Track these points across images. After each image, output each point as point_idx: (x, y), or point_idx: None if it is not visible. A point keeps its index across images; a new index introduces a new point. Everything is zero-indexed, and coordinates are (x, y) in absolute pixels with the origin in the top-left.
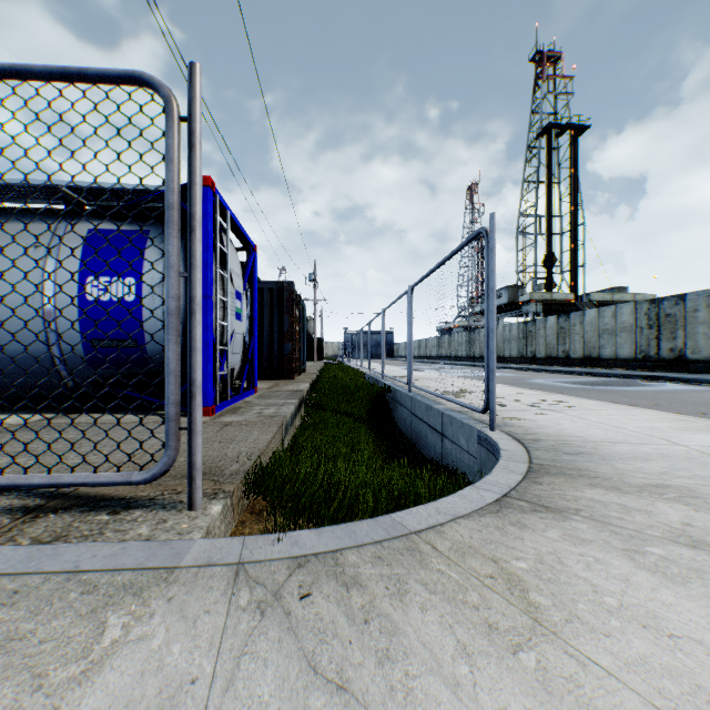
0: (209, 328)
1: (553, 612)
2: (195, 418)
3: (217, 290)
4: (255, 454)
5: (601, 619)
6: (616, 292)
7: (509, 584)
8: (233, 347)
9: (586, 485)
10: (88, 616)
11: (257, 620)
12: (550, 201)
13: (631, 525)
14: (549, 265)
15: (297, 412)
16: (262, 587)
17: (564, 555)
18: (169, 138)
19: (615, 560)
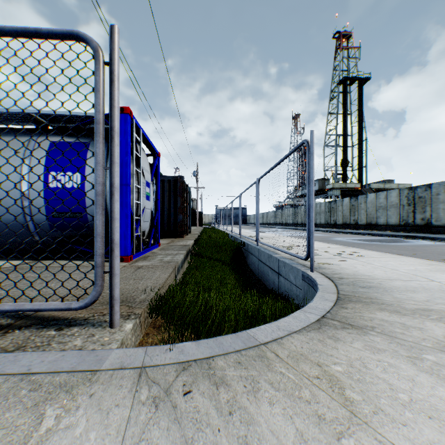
0: (128, 205)
1: (363, 406)
2: (114, 265)
3: (134, 180)
4: (157, 287)
5: (398, 411)
6: (386, 183)
7: (331, 383)
8: (144, 217)
9: (376, 309)
10: (32, 408)
11: (153, 412)
12: (345, 125)
13: (410, 338)
14: (344, 166)
15: (185, 259)
16: (157, 385)
17: (366, 360)
18: (96, 75)
19: (402, 365)
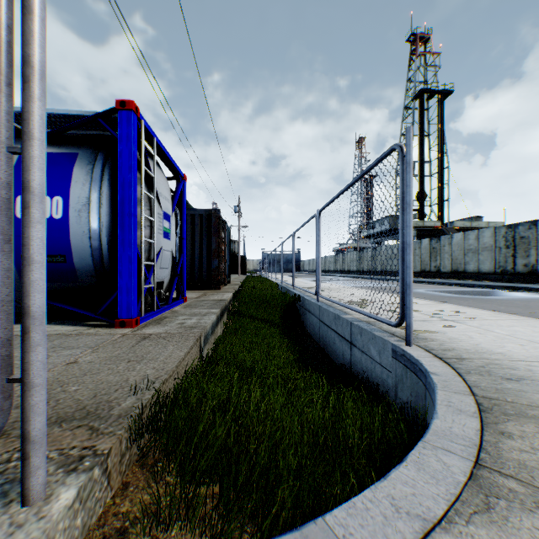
0: (132, 245)
1: None
2: (30, 365)
3: (142, 209)
4: (160, 379)
5: None
6: (473, 220)
7: None
8: (161, 263)
9: None
10: None
11: None
12: (422, 149)
13: None
14: (421, 200)
15: (219, 320)
16: None
17: None
18: None
19: None
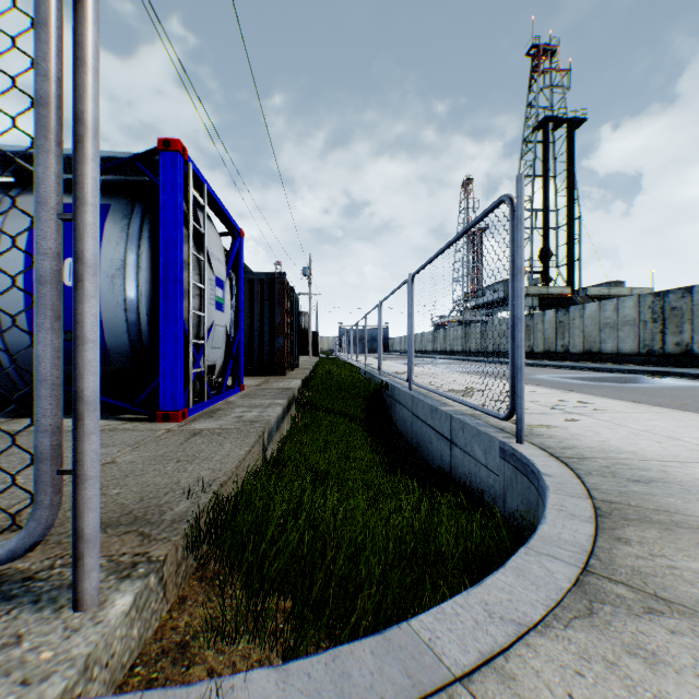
0: (178, 318)
1: None
2: (84, 456)
3: (191, 274)
4: (217, 481)
5: None
6: (612, 286)
7: None
8: (213, 341)
9: (696, 545)
10: None
11: None
12: (546, 195)
13: None
14: (545, 259)
15: (286, 413)
16: None
17: None
18: None
19: None
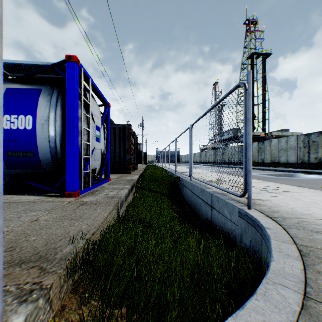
0: (75, 145)
1: None
2: None
3: (82, 123)
4: (90, 232)
5: None
6: (283, 131)
7: None
8: (94, 157)
9: None
10: None
11: None
12: (253, 89)
13: None
14: (252, 119)
15: (130, 192)
16: None
17: None
18: None
19: None
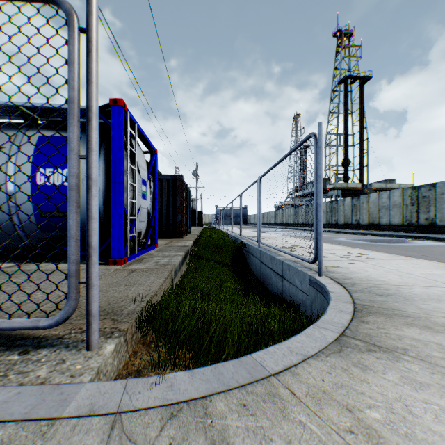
0: (121, 204)
1: None
2: (92, 274)
3: (128, 177)
4: (149, 295)
5: None
6: (388, 182)
7: (370, 441)
8: (140, 217)
9: (402, 324)
10: None
11: None
12: (346, 125)
13: None
14: (346, 165)
15: (184, 260)
16: None
17: (409, 402)
18: (70, 44)
19: None
